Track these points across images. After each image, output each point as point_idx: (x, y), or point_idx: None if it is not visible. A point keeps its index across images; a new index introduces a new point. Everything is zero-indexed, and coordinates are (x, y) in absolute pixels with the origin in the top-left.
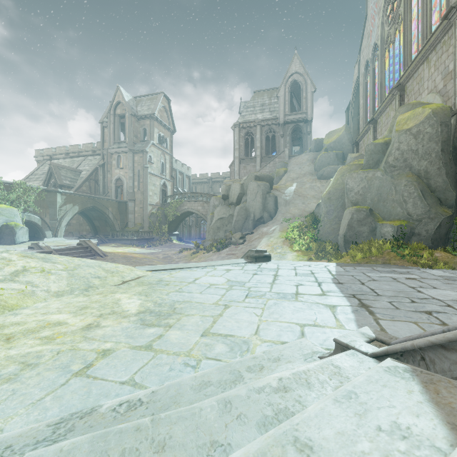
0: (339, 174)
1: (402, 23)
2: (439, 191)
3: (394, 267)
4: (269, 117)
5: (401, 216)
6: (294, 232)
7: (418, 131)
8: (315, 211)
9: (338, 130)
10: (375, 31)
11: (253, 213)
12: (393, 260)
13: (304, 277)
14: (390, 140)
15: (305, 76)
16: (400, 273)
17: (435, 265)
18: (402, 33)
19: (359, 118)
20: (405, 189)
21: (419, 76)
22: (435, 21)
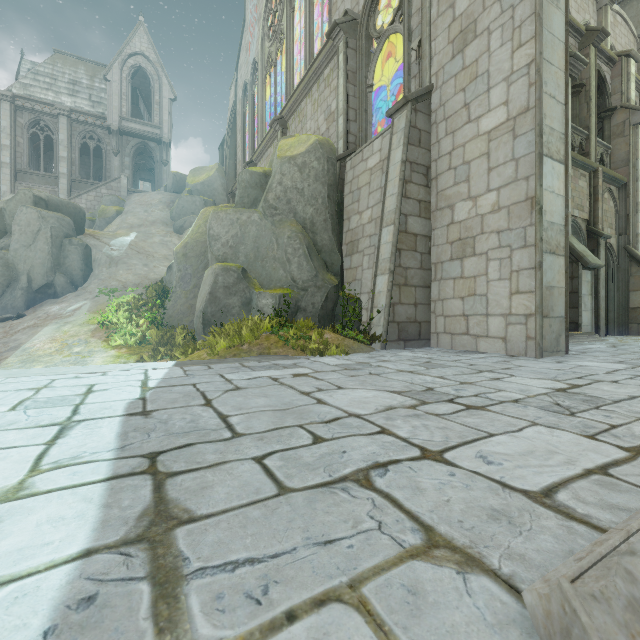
0: (202, 218)
1: (284, 43)
2: (326, 251)
3: (275, 358)
4: (89, 110)
5: (285, 283)
6: (120, 313)
7: (303, 162)
8: (165, 279)
9: (209, 168)
10: (255, 44)
11: (28, 275)
12: (275, 348)
13: (36, 411)
14: (271, 171)
15: (159, 69)
16: (285, 368)
17: (327, 351)
18: (284, 70)
19: (236, 161)
20: (289, 243)
21: (302, 113)
22: (317, 51)
